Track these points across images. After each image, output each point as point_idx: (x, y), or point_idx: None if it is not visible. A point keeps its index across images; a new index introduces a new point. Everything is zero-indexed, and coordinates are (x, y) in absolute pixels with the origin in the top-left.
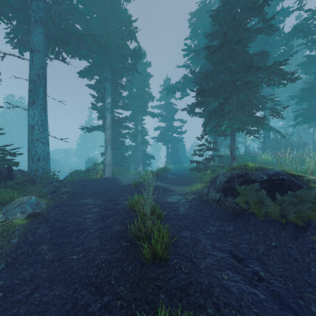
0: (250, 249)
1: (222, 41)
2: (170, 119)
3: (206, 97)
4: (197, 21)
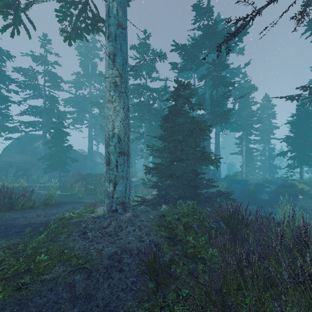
0: (270, 196)
1: (286, 137)
2: None
3: (281, 155)
4: None
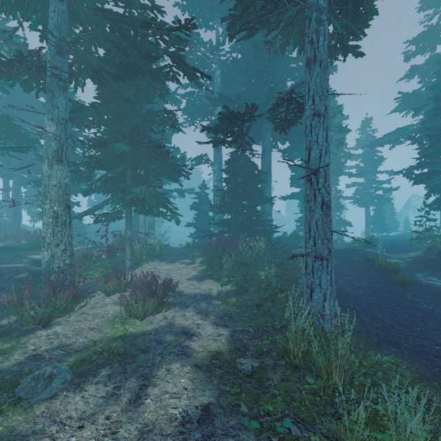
0: None
1: None
2: (372, 172)
3: (425, 180)
4: (418, 50)
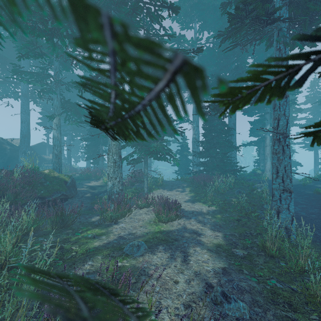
0: None
1: None
2: None
3: None
4: None
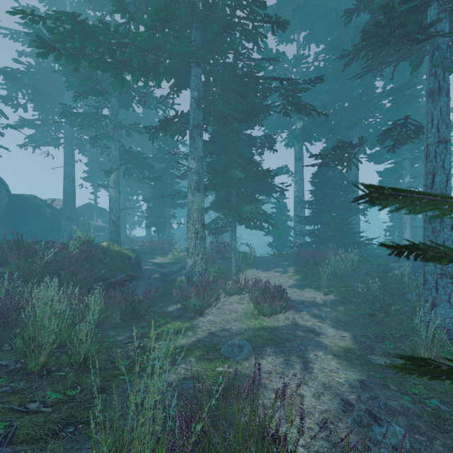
0: None
1: None
2: None
3: None
4: None
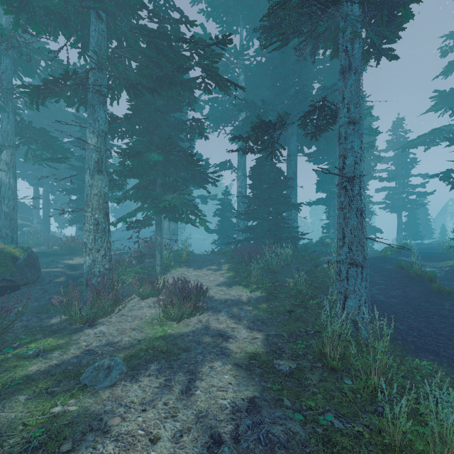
0: None
1: None
2: (404, 176)
3: None
4: None
